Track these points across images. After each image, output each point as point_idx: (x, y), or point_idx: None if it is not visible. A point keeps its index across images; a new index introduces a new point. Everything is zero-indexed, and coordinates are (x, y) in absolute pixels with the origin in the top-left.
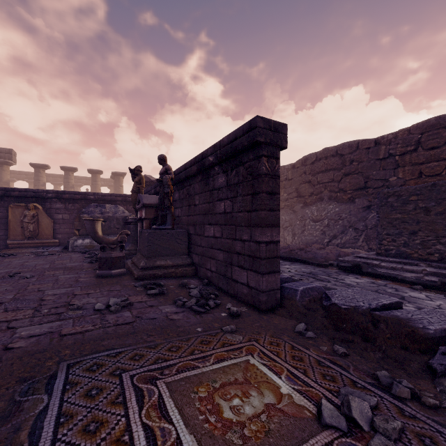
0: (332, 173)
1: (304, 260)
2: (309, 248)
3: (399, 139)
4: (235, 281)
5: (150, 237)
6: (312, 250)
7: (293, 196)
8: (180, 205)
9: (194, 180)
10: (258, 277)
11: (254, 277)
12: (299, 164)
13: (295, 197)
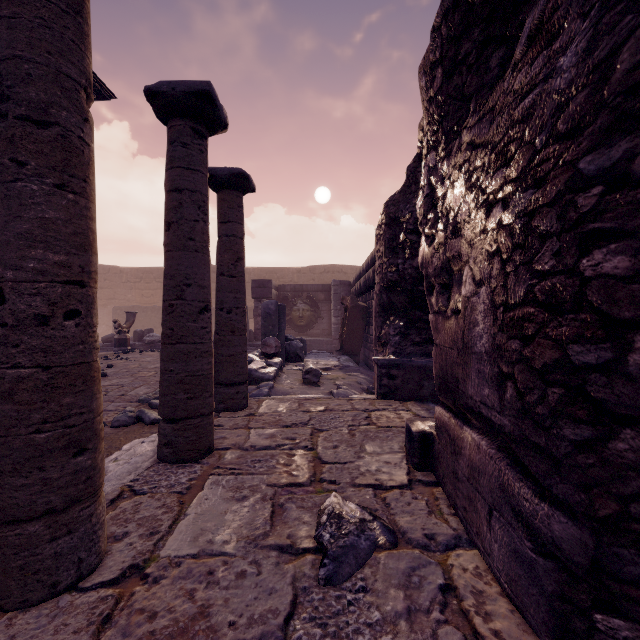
0: None
1: None
2: None
3: (133, 273)
4: None
5: None
6: None
7: None
8: None
9: None
10: None
11: None
12: None
13: None
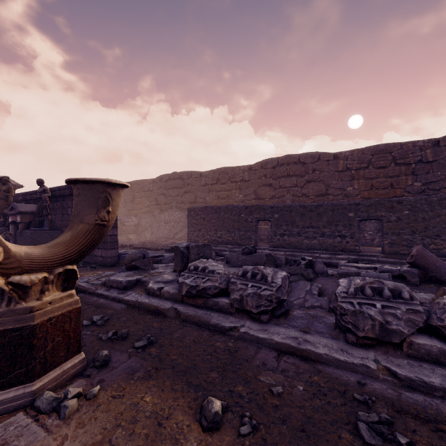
0: (177, 190)
1: (149, 248)
2: (157, 241)
3: (210, 176)
4: (95, 256)
5: (32, 235)
6: (159, 242)
7: (153, 204)
8: (54, 213)
9: (67, 198)
10: (107, 251)
11: (104, 251)
12: (157, 180)
13: (154, 205)
